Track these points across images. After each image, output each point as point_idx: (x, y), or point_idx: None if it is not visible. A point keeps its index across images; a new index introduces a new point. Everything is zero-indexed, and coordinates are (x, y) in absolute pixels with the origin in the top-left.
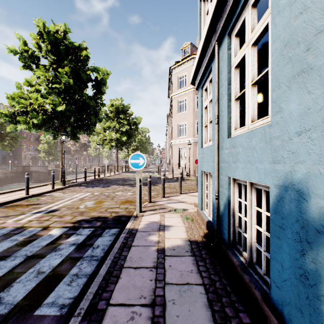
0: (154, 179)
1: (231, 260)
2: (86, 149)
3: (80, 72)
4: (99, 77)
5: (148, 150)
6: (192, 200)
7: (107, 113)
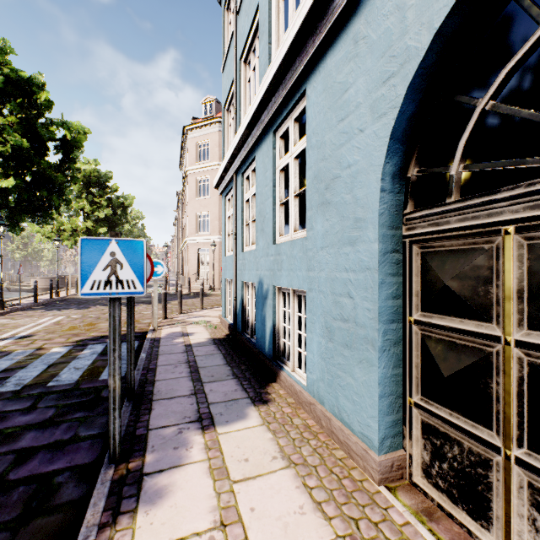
0: (160, 296)
1: (242, 340)
2: (3, 243)
3: (38, 126)
4: (70, 136)
5: None
6: (216, 314)
7: None
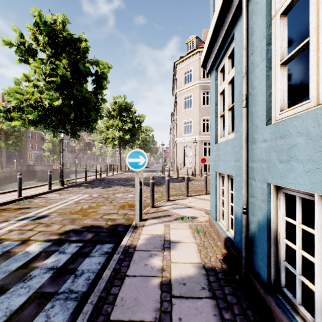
0: (158, 179)
1: (277, 317)
2: (91, 148)
3: (79, 65)
4: (100, 71)
5: (151, 149)
6: (200, 204)
7: (109, 111)
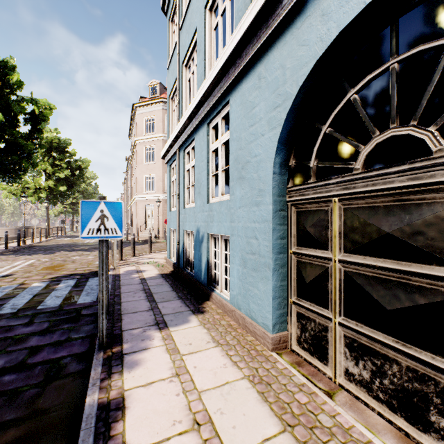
0: None
1: (184, 274)
2: None
3: (10, 102)
4: (38, 111)
5: None
6: (162, 256)
7: None
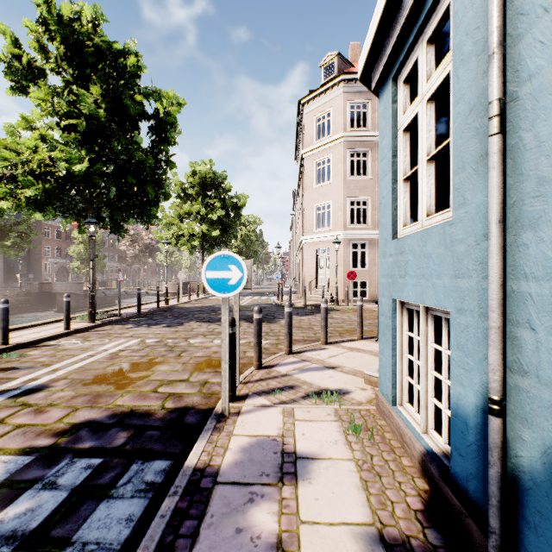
0: (270, 309)
1: None
2: (153, 253)
3: (123, 97)
4: (163, 111)
5: (259, 255)
6: (353, 361)
7: (184, 188)
